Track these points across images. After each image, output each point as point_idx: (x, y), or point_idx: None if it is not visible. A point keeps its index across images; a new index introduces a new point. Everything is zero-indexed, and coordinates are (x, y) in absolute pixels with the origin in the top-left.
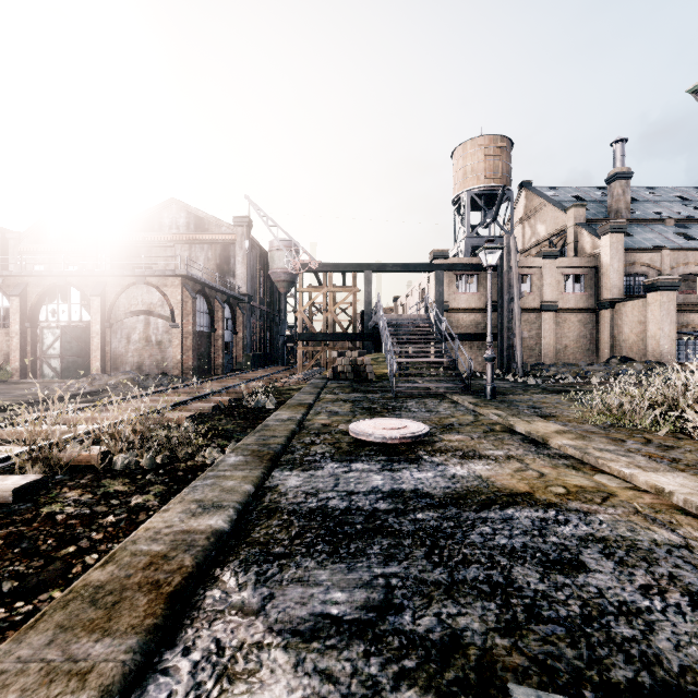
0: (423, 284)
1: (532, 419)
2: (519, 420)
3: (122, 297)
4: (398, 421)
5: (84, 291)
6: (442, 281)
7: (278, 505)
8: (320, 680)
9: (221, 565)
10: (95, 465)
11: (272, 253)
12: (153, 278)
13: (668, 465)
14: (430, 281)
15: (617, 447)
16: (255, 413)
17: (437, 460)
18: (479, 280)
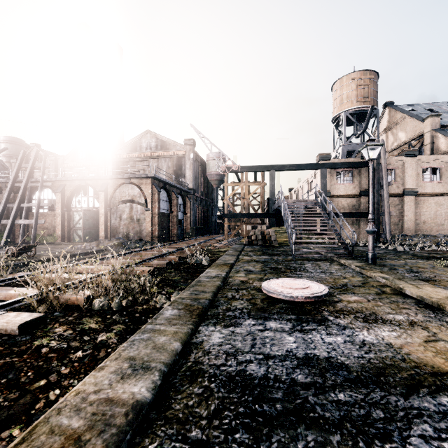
0: (311, 178)
1: (419, 283)
2: (407, 284)
3: (117, 191)
4: (301, 281)
5: (95, 189)
6: (325, 176)
7: (201, 366)
8: None
9: None
10: (80, 306)
11: (208, 162)
12: (134, 179)
13: None
14: (316, 176)
15: None
16: (195, 268)
17: (343, 323)
18: (354, 174)
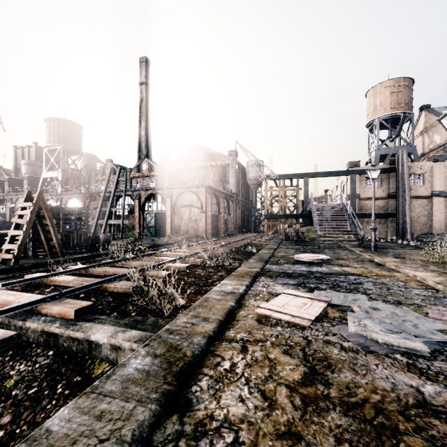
0: (343, 182)
1: (386, 257)
2: (378, 257)
3: (179, 198)
4: (316, 255)
5: (163, 196)
6: (355, 181)
7: (271, 270)
8: (287, 287)
9: (260, 277)
10: (201, 264)
11: (248, 168)
12: (193, 188)
13: (436, 273)
14: (347, 181)
15: (416, 266)
16: (248, 253)
17: (329, 266)
18: (382, 179)
